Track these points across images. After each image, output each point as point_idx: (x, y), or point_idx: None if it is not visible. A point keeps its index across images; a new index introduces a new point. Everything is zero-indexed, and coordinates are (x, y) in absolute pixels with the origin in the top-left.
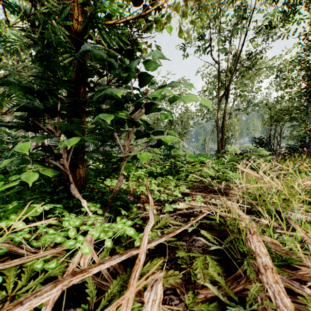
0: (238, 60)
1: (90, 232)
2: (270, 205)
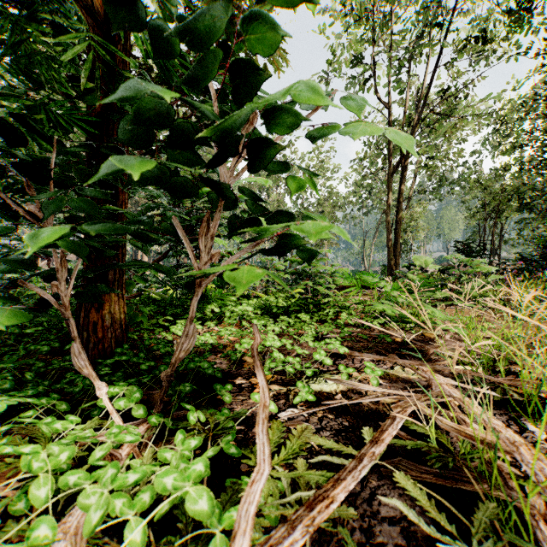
0: (426, 99)
1: (84, 496)
2: (542, 390)
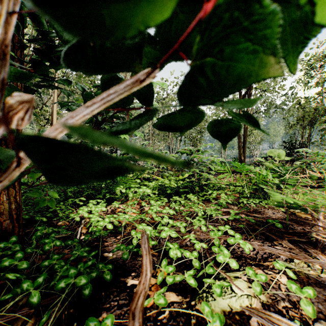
0: None
1: None
2: None
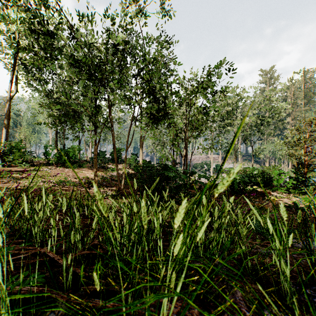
0: None
1: None
2: None
